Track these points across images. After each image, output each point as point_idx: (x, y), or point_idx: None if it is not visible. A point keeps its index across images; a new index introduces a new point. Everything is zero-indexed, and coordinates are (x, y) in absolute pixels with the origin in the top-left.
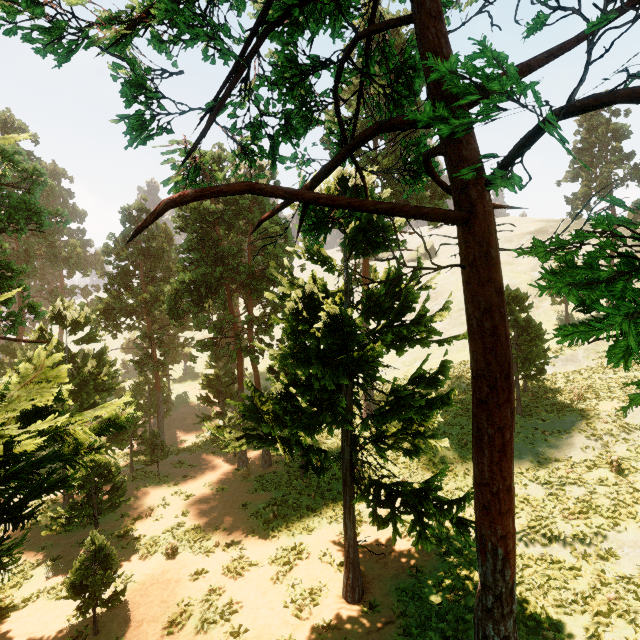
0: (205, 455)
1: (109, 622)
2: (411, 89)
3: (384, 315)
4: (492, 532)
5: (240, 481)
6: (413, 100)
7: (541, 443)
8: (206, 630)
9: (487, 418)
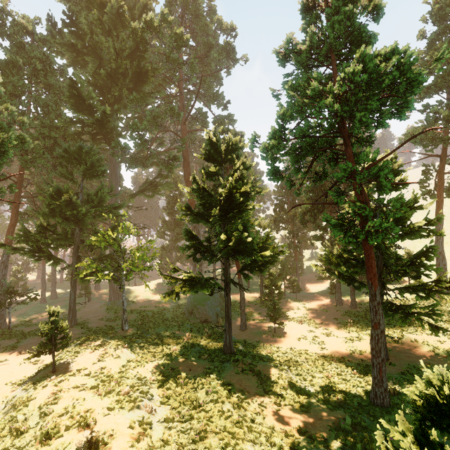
0: (319, 296)
1: (278, 331)
2: (356, 161)
3: None
4: (368, 277)
5: (336, 310)
6: (358, 164)
7: None
8: (311, 344)
9: (363, 248)
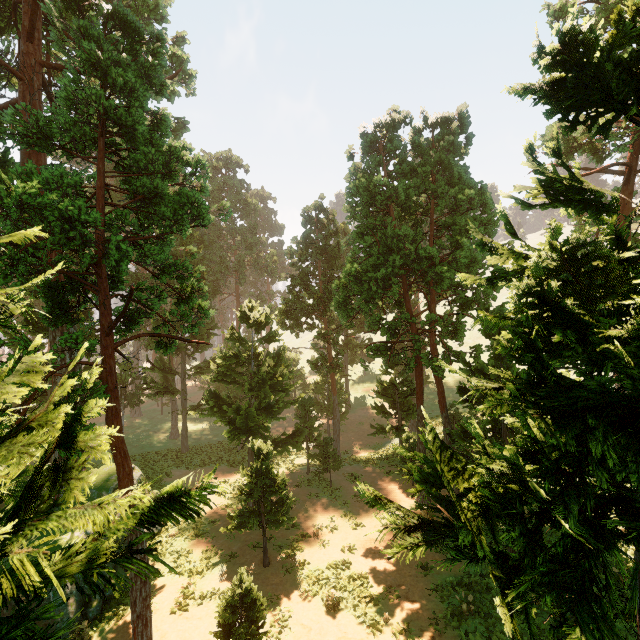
0: (379, 473)
1: None
2: None
3: None
4: None
5: None
6: None
7: None
8: None
9: None
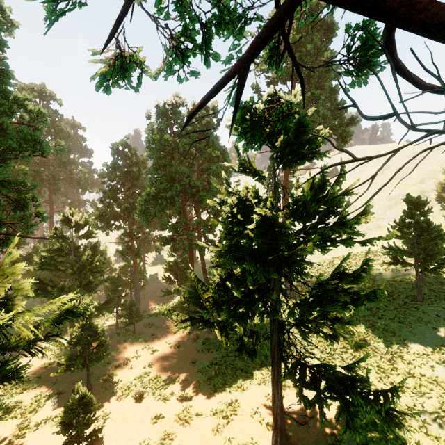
0: (167, 319)
1: None
2: None
3: (310, 218)
4: None
5: (191, 342)
6: None
7: (444, 329)
8: None
9: None
